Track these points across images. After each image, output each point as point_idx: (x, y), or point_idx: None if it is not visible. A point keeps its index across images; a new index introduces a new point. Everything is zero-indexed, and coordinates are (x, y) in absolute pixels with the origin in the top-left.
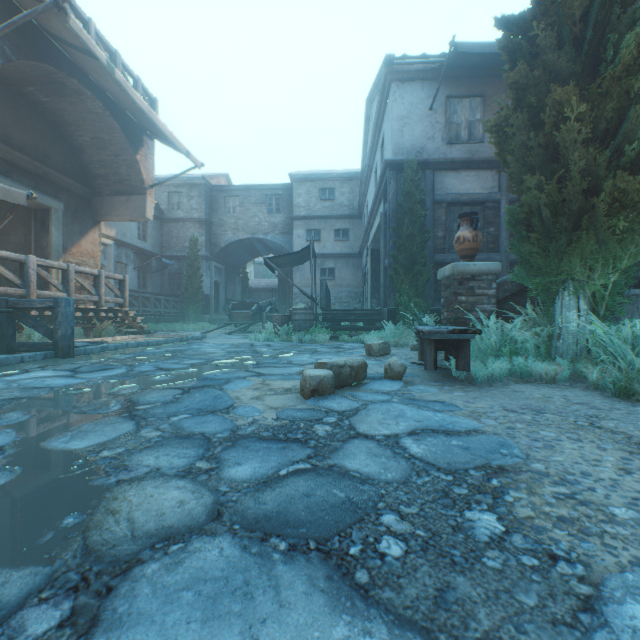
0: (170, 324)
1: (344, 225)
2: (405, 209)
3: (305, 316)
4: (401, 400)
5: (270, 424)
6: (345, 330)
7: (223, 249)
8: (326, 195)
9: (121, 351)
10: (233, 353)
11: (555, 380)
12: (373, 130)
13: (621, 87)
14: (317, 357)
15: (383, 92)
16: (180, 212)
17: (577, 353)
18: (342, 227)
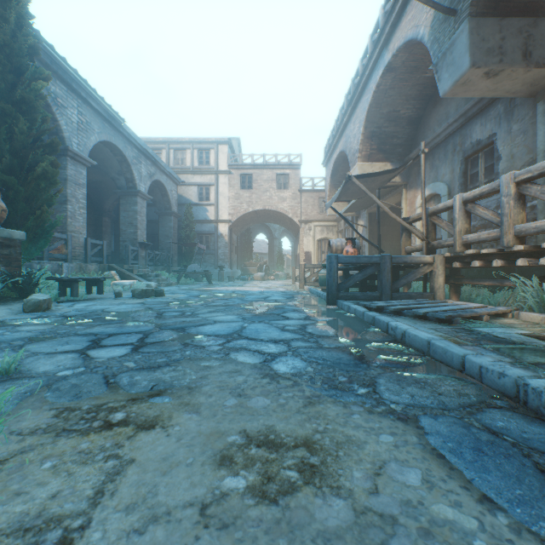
0: None
1: None
2: None
3: None
4: None
5: (178, 293)
6: None
7: None
8: None
9: (333, 313)
10: (189, 312)
11: None
12: None
13: None
14: (113, 306)
15: None
16: None
17: None
18: None
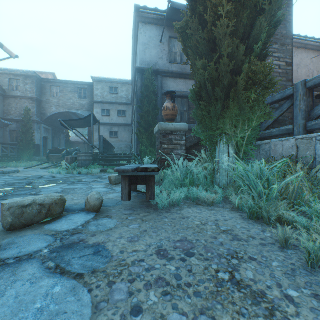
0: (8, 162)
1: (123, 108)
2: (145, 95)
3: (86, 157)
4: (52, 250)
5: None
6: (112, 166)
7: (50, 117)
8: (113, 91)
9: None
10: (6, 185)
11: (214, 202)
12: (133, 53)
13: (253, 1)
14: (67, 187)
15: (135, 29)
16: (18, 92)
17: (228, 182)
18: (122, 109)
